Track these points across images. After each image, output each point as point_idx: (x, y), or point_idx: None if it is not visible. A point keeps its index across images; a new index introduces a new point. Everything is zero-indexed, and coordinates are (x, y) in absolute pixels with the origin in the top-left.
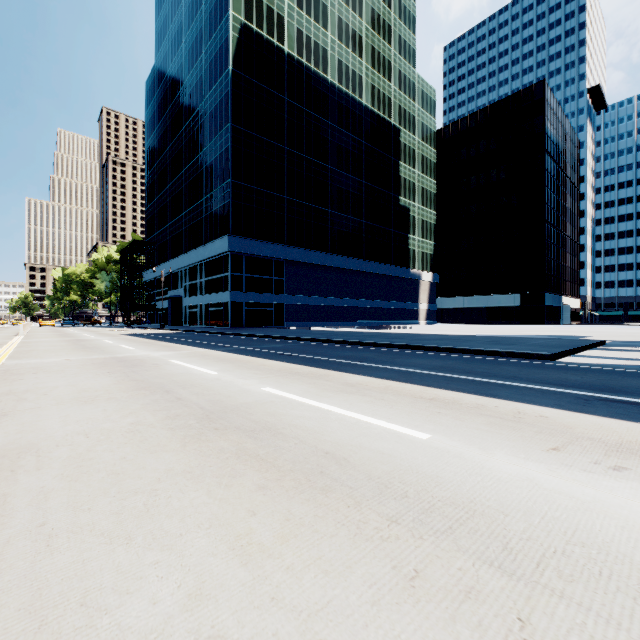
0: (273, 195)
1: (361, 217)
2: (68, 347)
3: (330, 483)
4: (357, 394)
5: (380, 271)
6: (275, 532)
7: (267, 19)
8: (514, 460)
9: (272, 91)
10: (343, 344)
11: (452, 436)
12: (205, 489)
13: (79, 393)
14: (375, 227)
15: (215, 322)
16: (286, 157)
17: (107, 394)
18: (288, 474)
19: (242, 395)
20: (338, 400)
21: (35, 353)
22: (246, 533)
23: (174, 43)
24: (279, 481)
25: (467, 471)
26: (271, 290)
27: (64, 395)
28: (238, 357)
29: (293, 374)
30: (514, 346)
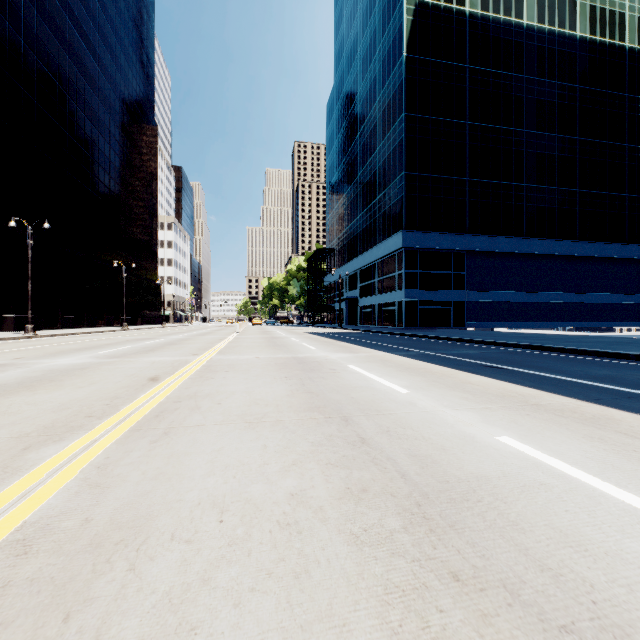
0: (451, 180)
1: (573, 185)
2: (263, 344)
3: None
4: None
5: (605, 253)
6: None
7: None
8: None
9: (450, 63)
10: (573, 354)
11: None
12: None
13: (249, 406)
14: (596, 195)
15: (388, 322)
16: (467, 133)
17: (275, 413)
18: None
19: (466, 450)
20: None
21: (238, 349)
22: None
23: (350, 57)
24: None
25: None
26: (449, 286)
27: (234, 407)
28: (426, 366)
29: (534, 408)
30: None
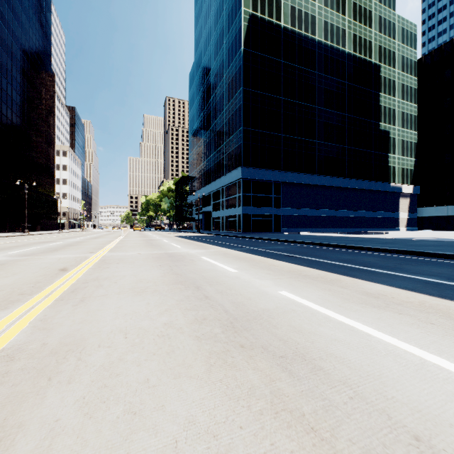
0: (272, 135)
1: (344, 144)
2: (143, 244)
3: None
4: (389, 310)
5: (361, 186)
6: None
7: (268, 6)
8: None
9: (272, 58)
10: (337, 247)
11: None
12: None
13: (136, 283)
14: (356, 150)
15: (232, 228)
16: (282, 105)
17: (154, 286)
18: None
19: (261, 298)
20: (370, 317)
21: (124, 248)
22: None
23: (206, 43)
24: None
25: None
26: (271, 205)
27: (126, 284)
28: (251, 256)
29: (303, 277)
30: None
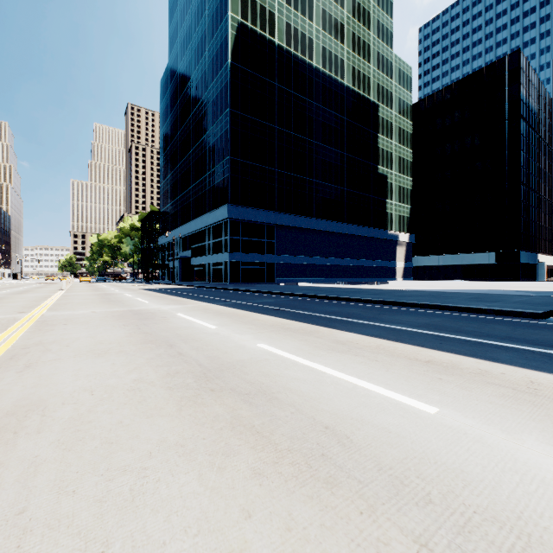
0: (265, 169)
1: (343, 185)
2: (97, 300)
3: (334, 472)
4: (349, 353)
5: (360, 233)
6: (274, 550)
7: (260, 17)
8: (552, 451)
9: (264, 78)
10: (329, 299)
11: (464, 411)
12: (196, 471)
13: (95, 345)
14: (355, 194)
15: (216, 279)
16: (276, 135)
17: (118, 347)
18: (286, 455)
19: (238, 351)
20: (331, 360)
21: (70, 305)
22: (239, 548)
23: (183, 45)
24: (276, 465)
25: (497, 465)
26: (263, 251)
27: (82, 347)
28: (235, 311)
29: (285, 330)
30: (498, 303)
